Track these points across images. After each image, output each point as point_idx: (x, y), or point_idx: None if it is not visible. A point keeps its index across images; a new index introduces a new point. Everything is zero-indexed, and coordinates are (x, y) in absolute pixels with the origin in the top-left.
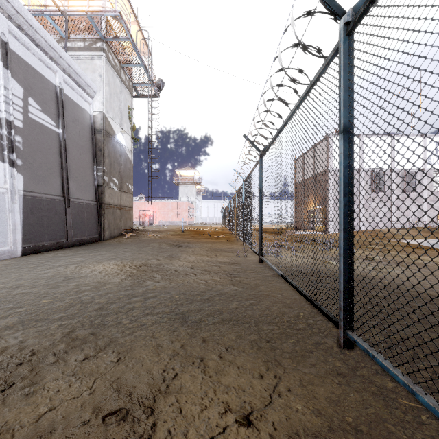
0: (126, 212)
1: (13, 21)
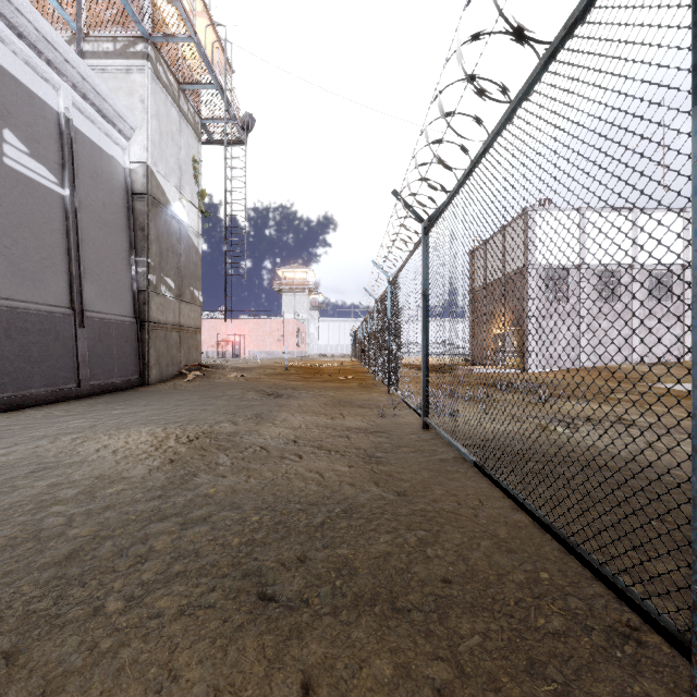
0: (189, 336)
1: None
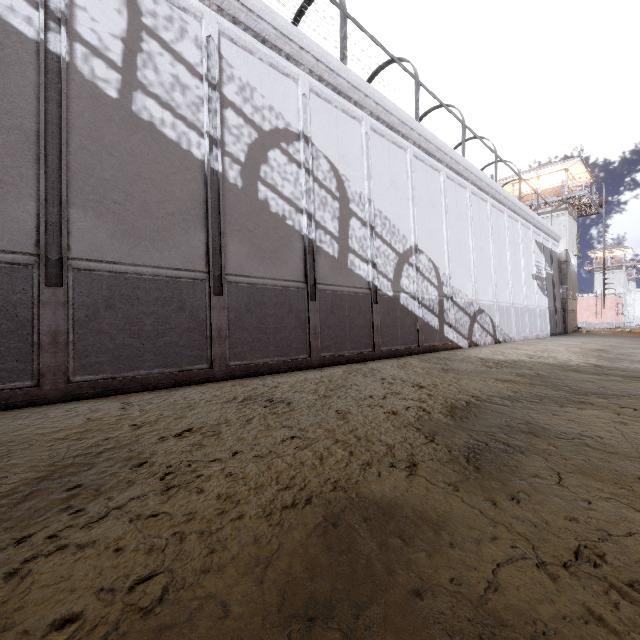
0: (574, 314)
1: (543, 232)
